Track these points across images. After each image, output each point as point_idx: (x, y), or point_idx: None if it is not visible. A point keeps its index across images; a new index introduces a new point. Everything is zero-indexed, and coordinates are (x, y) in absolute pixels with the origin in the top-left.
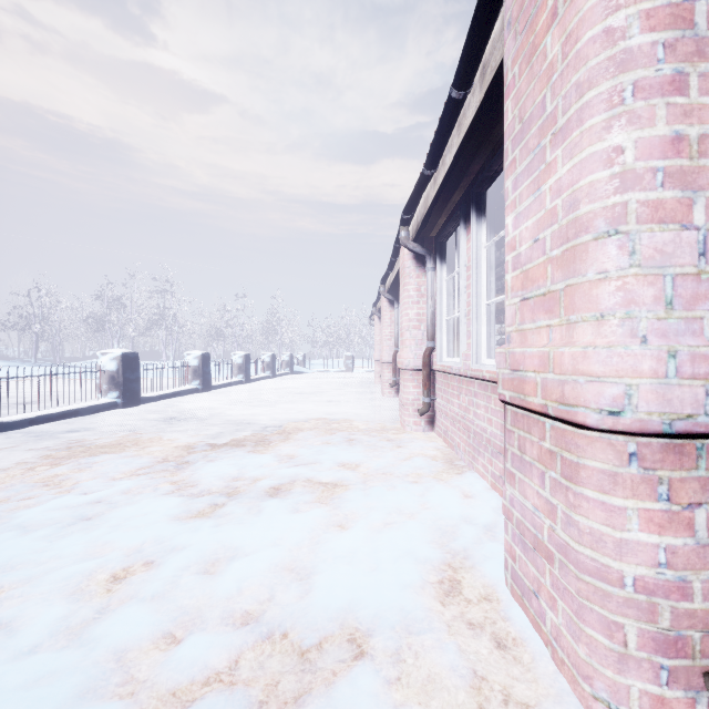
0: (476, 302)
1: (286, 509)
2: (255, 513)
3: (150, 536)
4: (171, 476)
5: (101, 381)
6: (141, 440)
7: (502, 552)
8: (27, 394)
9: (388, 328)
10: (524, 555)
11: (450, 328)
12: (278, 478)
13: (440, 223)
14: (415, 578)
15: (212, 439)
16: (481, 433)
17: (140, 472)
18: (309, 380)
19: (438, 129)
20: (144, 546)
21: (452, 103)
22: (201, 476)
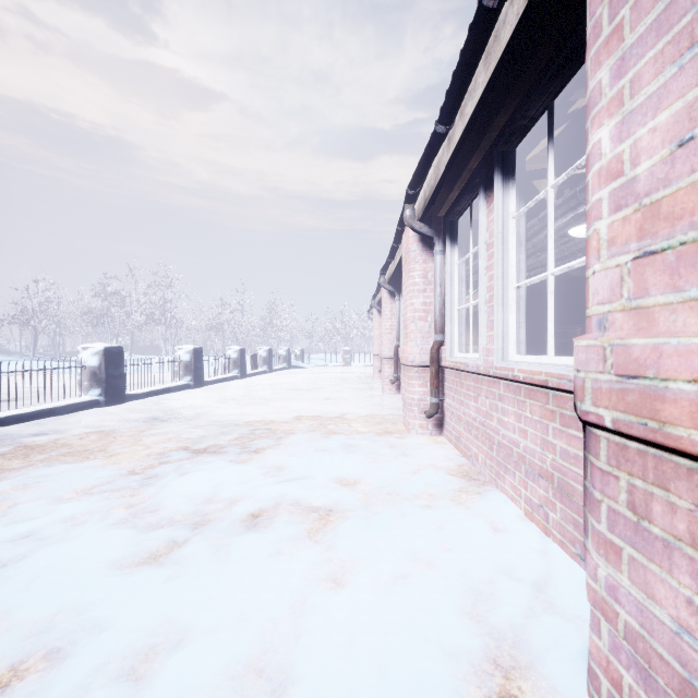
0: (502, 285)
1: (264, 551)
2: (222, 558)
3: (70, 601)
4: (130, 497)
5: (82, 377)
6: (111, 446)
7: (569, 637)
8: (13, 390)
9: (388, 321)
10: (646, 694)
11: (462, 319)
12: (260, 500)
13: (451, 198)
14: (449, 697)
15: (192, 444)
16: (510, 446)
17: (95, 491)
18: (306, 375)
19: (459, 62)
20: (56, 620)
21: (483, 16)
22: (166, 498)
